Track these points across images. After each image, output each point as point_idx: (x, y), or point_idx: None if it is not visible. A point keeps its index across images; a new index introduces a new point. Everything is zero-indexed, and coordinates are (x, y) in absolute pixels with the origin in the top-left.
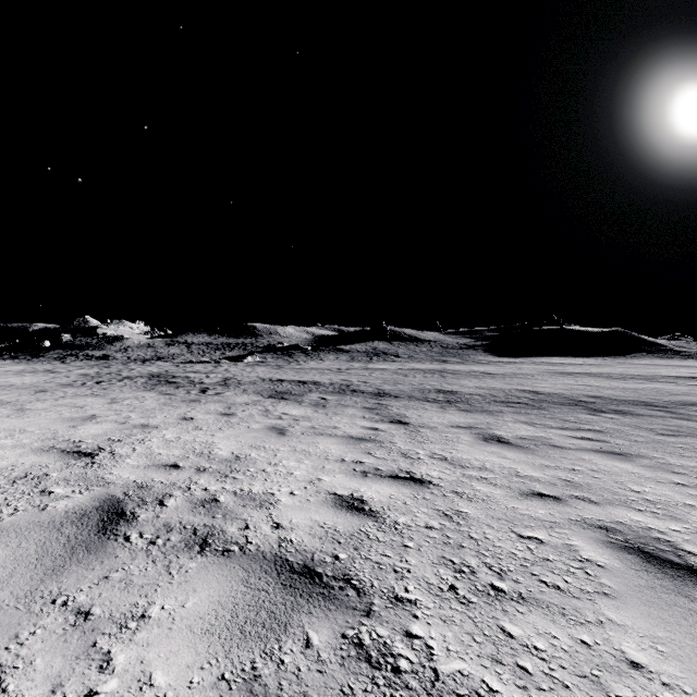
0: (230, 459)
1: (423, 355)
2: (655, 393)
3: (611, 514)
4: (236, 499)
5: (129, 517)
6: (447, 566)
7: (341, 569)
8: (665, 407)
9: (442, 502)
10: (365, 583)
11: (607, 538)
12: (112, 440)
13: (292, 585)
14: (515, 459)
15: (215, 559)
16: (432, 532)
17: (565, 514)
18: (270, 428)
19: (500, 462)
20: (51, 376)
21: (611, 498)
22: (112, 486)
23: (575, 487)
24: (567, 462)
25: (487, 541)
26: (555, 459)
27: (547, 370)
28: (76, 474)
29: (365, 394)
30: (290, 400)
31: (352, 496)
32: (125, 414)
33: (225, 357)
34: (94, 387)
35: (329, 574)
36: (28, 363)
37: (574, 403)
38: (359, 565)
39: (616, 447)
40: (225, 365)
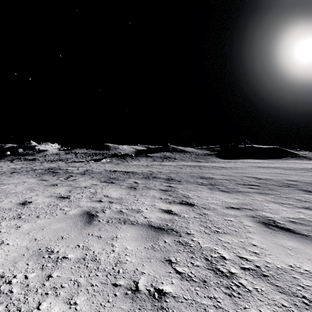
0: None
1: (187, 158)
2: None
3: None
4: None
5: None
6: None
7: None
8: None
9: None
10: None
11: None
12: None
13: None
14: None
15: None
16: None
17: None
18: (83, 214)
19: None
20: None
21: None
22: None
23: None
24: None
25: None
26: None
27: (250, 165)
28: None
29: (160, 179)
30: (115, 183)
31: None
32: None
33: (92, 159)
34: (5, 175)
35: None
36: None
37: (286, 185)
38: None
39: None
40: (91, 163)
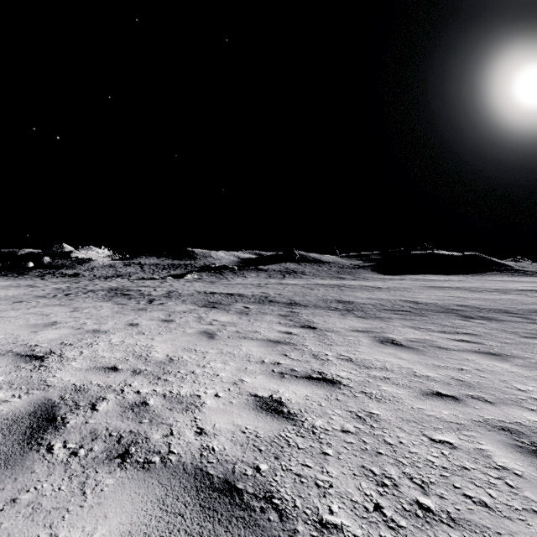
0: (164, 361)
1: (324, 273)
2: (510, 303)
3: (508, 414)
4: (165, 402)
5: (58, 424)
6: (368, 478)
7: (262, 483)
8: (521, 314)
9: (354, 403)
10: (287, 502)
11: (513, 441)
12: (64, 344)
13: (211, 506)
14: (410, 359)
15: (134, 473)
16: (349, 436)
17: (467, 415)
18: (202, 332)
19: (397, 362)
20: (30, 289)
21: (503, 397)
22: (51, 389)
23: (468, 386)
24: (454, 362)
25: (402, 447)
26: (444, 359)
27: (421, 285)
28: (22, 377)
29: (280, 304)
30: (219, 308)
31: (271, 397)
32: (82, 321)
33: (170, 275)
34: (62, 298)
35: (250, 491)
36: (15, 279)
37: (448, 311)
38: (281, 479)
39: (491, 348)
40: (170, 281)
